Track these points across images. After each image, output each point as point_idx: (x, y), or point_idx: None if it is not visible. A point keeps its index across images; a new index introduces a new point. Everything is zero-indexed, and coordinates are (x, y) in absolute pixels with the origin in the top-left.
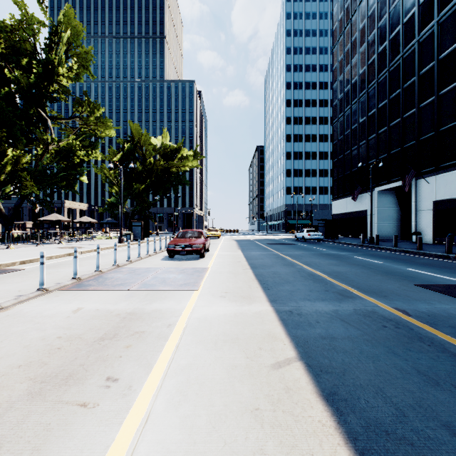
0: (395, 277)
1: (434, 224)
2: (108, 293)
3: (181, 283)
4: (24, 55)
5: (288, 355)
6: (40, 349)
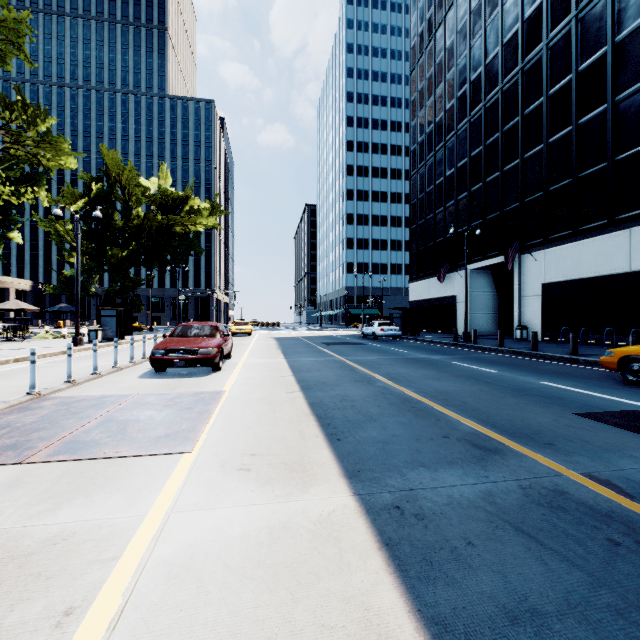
0: (535, 399)
1: (542, 315)
2: None
3: (159, 433)
4: None
5: None
6: None
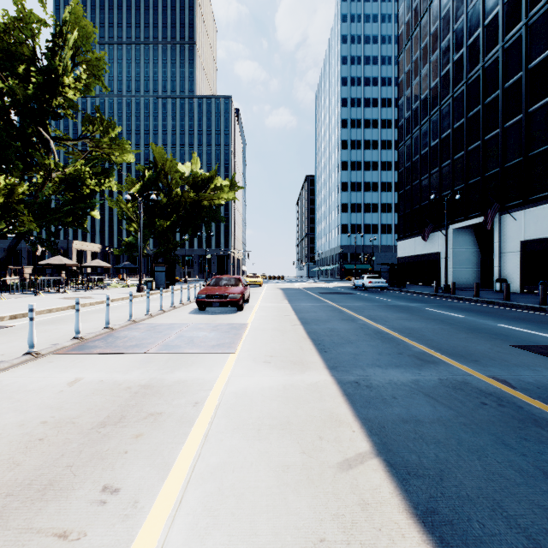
0: (483, 335)
1: (522, 269)
2: (118, 358)
3: (213, 343)
4: (21, 61)
5: (360, 448)
6: (14, 441)
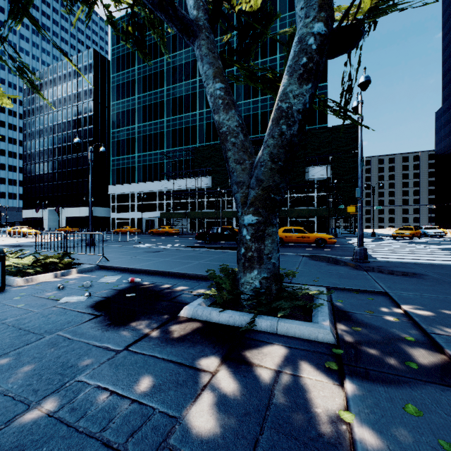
0: None
1: (66, 224)
2: None
3: None
4: None
5: None
6: None
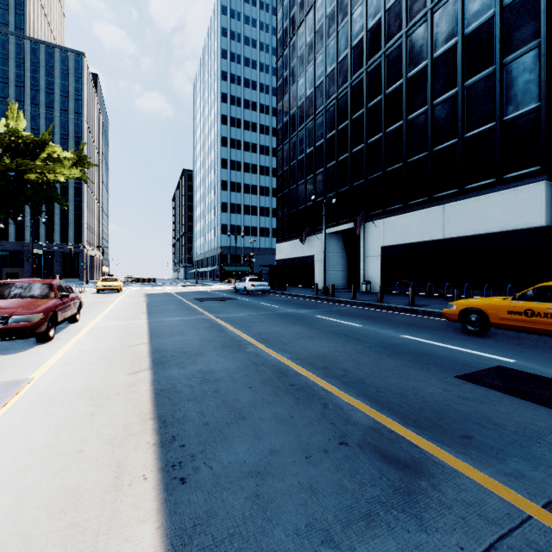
0: (409, 359)
1: (382, 272)
2: None
3: None
4: None
5: None
6: None
